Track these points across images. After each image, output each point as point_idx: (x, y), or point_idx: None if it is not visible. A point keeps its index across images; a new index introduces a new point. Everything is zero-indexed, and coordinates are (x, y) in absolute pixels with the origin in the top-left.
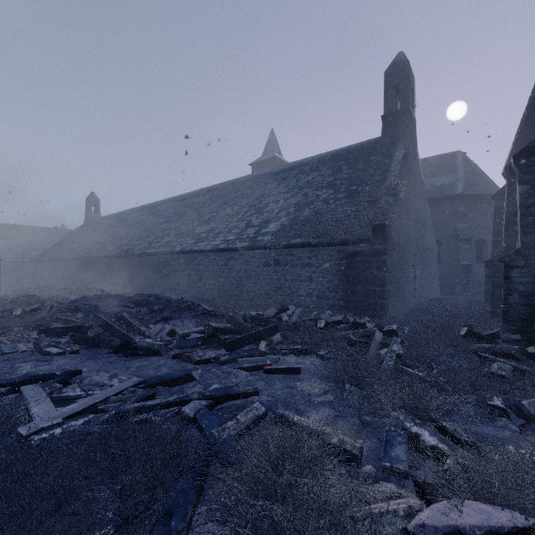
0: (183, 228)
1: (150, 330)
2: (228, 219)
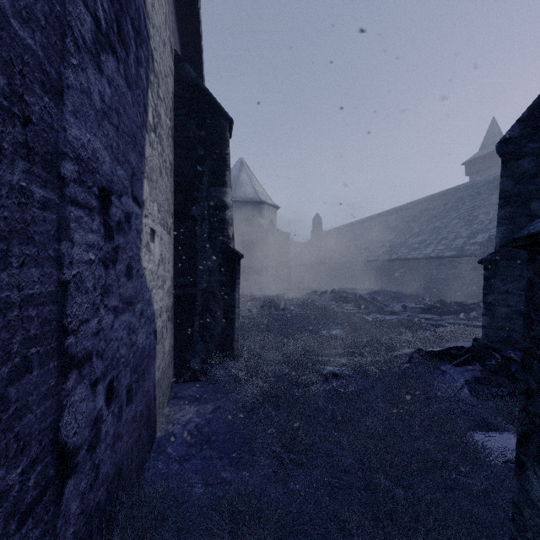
0: (396, 240)
1: (389, 305)
2: (437, 231)
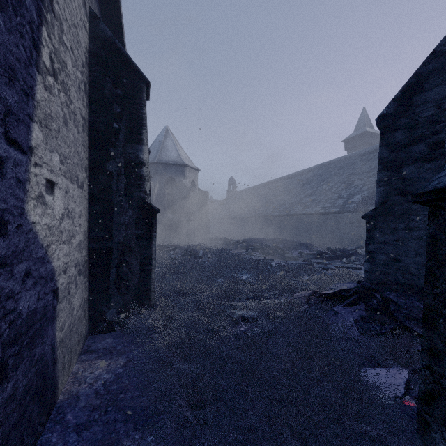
0: (294, 199)
1: (289, 252)
2: (325, 193)
